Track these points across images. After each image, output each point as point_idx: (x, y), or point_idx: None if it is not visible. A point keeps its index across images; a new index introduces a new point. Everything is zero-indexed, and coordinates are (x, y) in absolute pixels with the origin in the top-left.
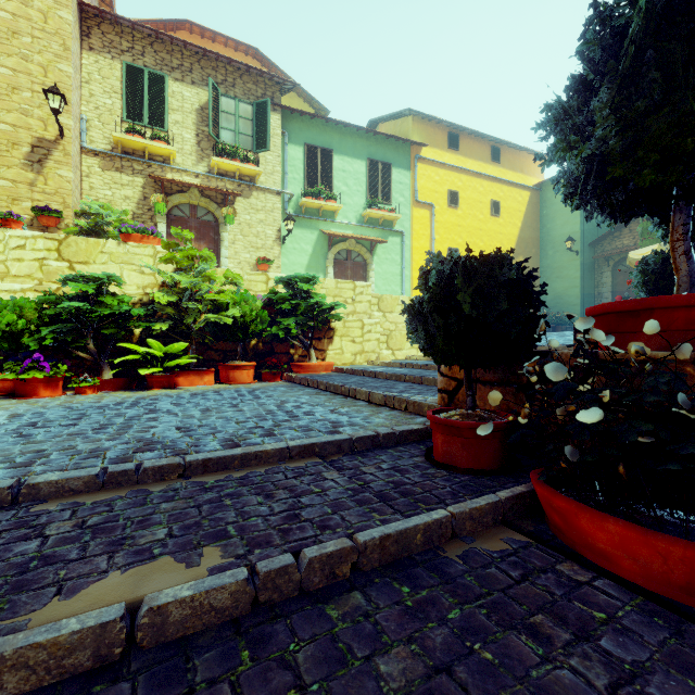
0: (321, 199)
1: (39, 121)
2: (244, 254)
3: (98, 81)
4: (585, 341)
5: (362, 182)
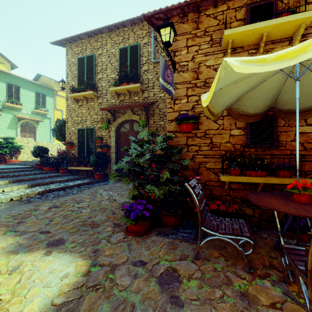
0: (15, 104)
1: None
2: None
3: None
4: None
5: (33, 99)
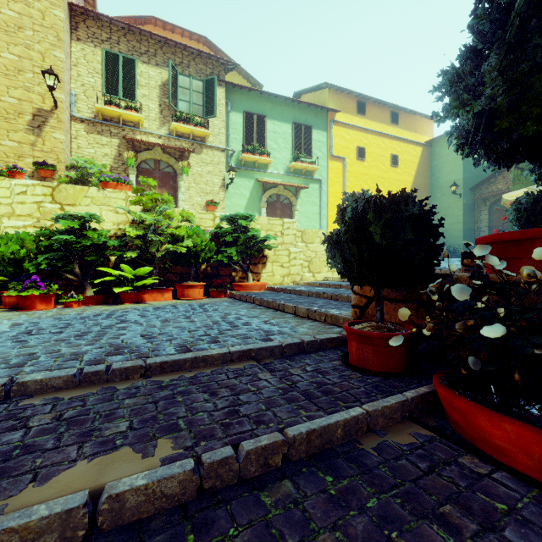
0: (257, 154)
1: (39, 95)
2: (197, 198)
3: (84, 65)
4: (471, 266)
5: (288, 141)
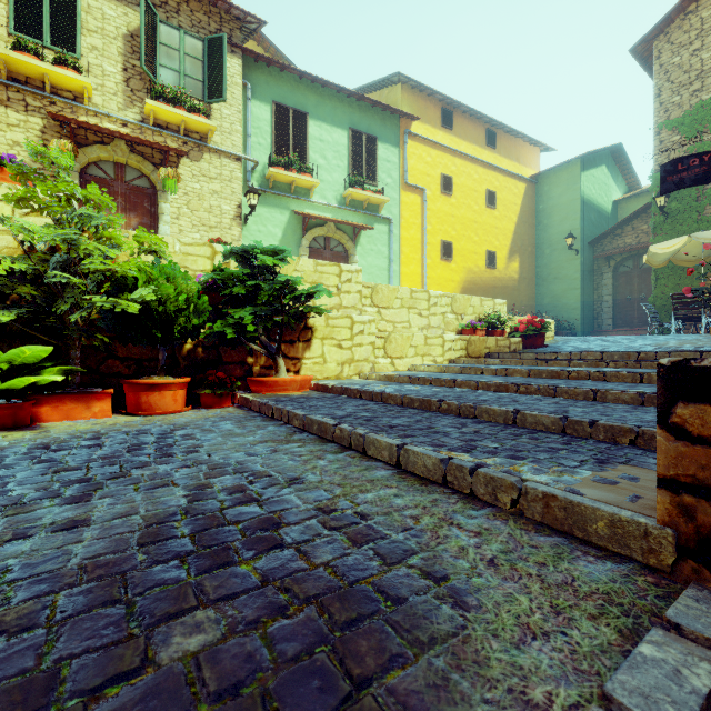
0: (294, 171)
1: None
2: (192, 234)
3: None
4: None
5: (343, 156)
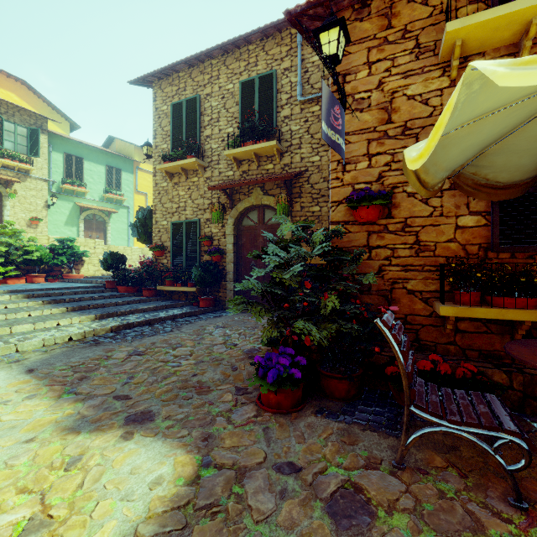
0: (76, 186)
1: None
2: (21, 214)
3: None
4: None
5: (103, 178)
